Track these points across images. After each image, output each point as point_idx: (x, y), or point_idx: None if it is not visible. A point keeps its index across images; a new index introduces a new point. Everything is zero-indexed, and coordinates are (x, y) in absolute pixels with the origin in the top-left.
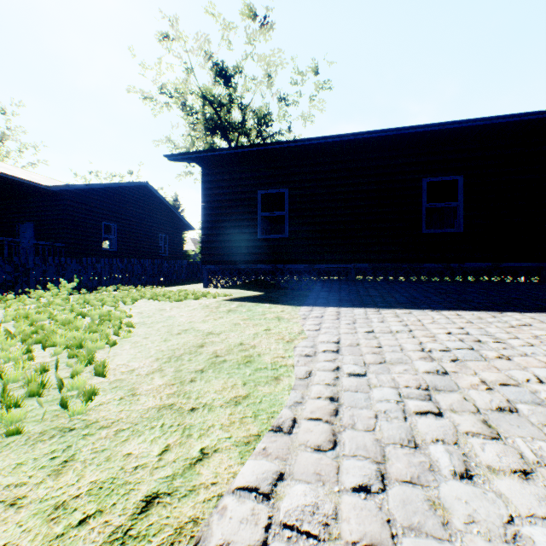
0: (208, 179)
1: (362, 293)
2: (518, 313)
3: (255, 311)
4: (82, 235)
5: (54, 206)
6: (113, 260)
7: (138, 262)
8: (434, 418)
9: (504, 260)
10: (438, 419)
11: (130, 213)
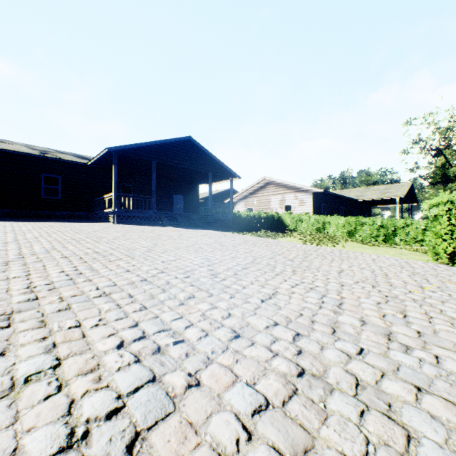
0: None
1: (3, 220)
2: (54, 222)
3: None
4: None
5: None
6: None
7: None
8: (4, 227)
9: (78, 211)
10: (5, 227)
11: None
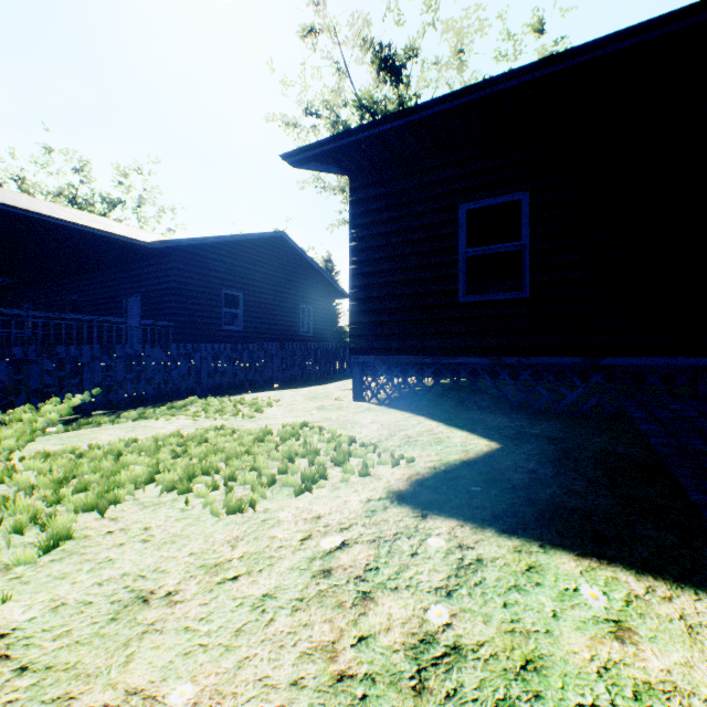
0: (361, 197)
1: None
2: None
3: (571, 699)
4: (195, 309)
5: (161, 272)
6: (237, 343)
7: (259, 348)
8: None
9: None
10: None
11: (261, 277)
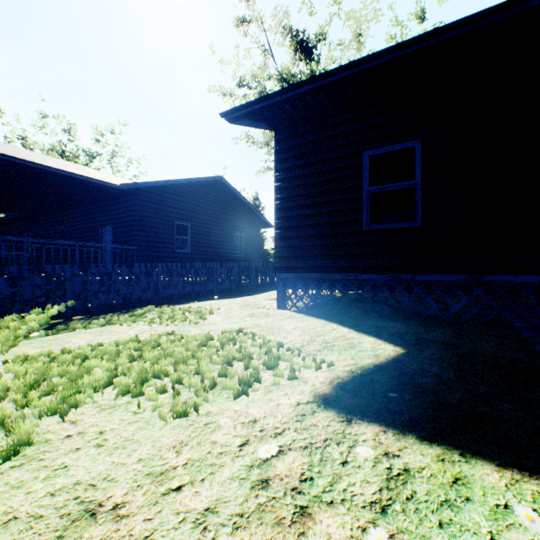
0: (284, 146)
1: None
2: None
3: None
4: (154, 236)
5: (128, 207)
6: (186, 263)
7: (203, 266)
8: None
9: None
10: None
11: (205, 211)
